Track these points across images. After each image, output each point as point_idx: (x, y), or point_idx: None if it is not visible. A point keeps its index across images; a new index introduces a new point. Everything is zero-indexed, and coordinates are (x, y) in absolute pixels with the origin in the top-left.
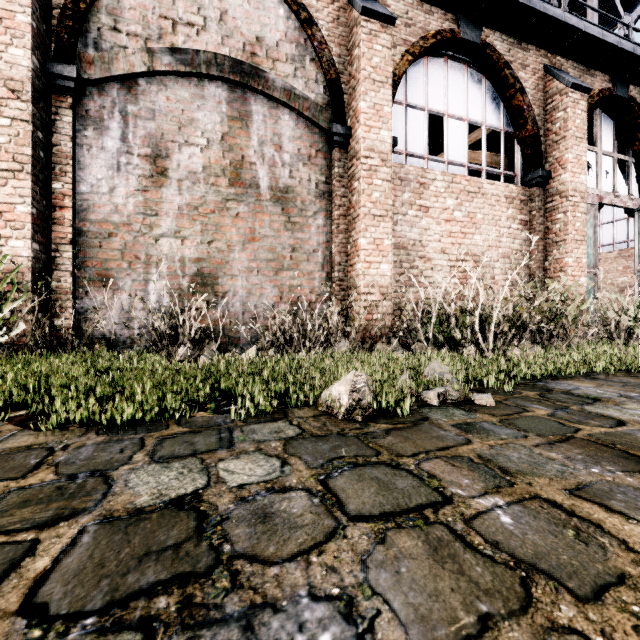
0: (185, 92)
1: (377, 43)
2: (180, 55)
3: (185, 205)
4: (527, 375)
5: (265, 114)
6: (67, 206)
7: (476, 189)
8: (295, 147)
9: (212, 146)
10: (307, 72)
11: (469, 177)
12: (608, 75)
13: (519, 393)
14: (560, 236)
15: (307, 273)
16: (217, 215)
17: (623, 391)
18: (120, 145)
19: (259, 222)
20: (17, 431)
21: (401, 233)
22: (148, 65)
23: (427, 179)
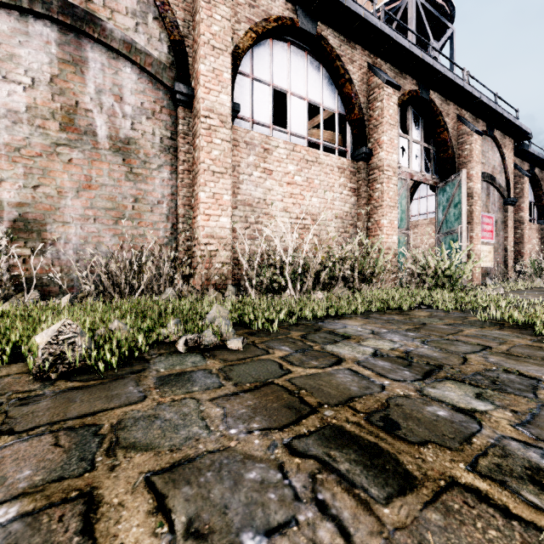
0: (3, 24)
1: (216, 13)
2: None
3: (3, 145)
4: (308, 316)
5: (103, 63)
6: None
7: (314, 159)
8: (138, 100)
9: (38, 86)
10: (150, 29)
11: (308, 148)
12: (415, 80)
13: (287, 334)
14: (378, 202)
15: (151, 223)
16: (45, 159)
17: (379, 328)
18: None
19: (96, 170)
20: None
21: (247, 191)
22: None
23: (271, 145)
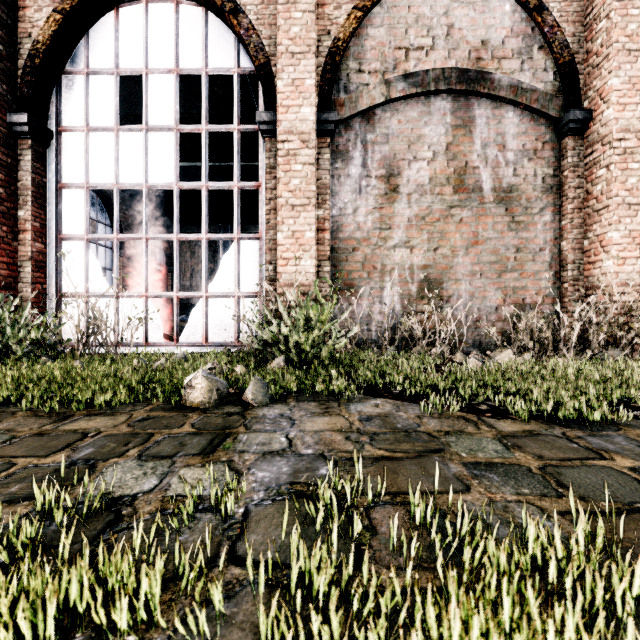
0: (413, 112)
1: (633, 7)
2: (412, 79)
3: (413, 216)
4: None
5: (488, 116)
6: (326, 228)
7: None
8: (519, 143)
9: (437, 157)
10: (534, 62)
11: None
12: None
13: None
14: None
15: (532, 274)
16: (442, 223)
17: None
18: (361, 171)
19: (482, 225)
20: (477, 417)
21: None
22: (385, 95)
23: None
